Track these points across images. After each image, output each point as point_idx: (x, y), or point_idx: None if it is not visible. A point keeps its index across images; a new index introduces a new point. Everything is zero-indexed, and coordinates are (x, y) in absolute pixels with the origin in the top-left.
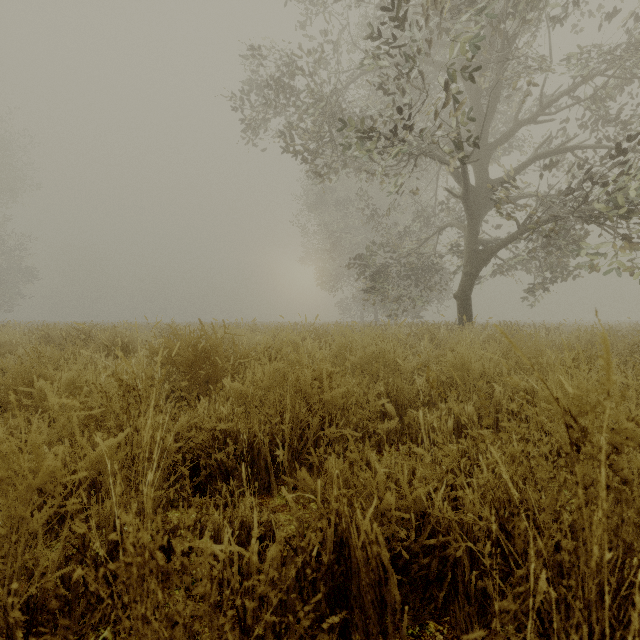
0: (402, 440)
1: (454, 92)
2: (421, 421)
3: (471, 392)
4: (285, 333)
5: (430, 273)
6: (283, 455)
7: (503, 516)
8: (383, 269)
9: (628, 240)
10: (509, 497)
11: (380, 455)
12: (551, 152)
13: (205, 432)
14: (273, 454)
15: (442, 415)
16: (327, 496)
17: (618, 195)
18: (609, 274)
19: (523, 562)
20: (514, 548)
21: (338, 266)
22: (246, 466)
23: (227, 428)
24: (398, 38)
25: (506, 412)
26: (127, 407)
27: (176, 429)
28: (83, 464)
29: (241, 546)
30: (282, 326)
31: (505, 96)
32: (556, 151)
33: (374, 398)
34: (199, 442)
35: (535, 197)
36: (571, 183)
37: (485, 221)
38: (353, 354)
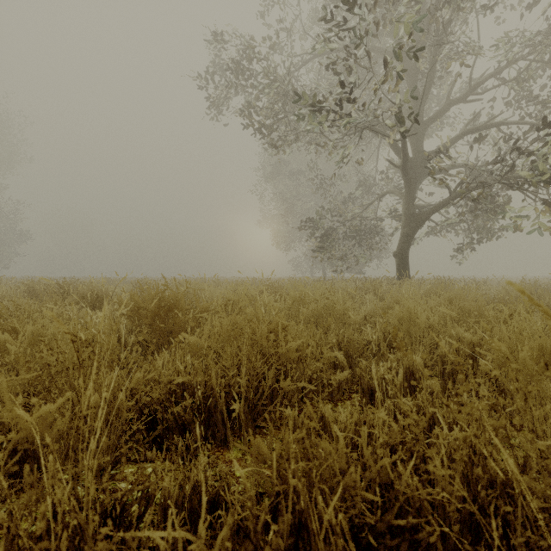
0: (353, 388)
1: (396, 71)
2: (374, 374)
3: (417, 343)
4: (243, 287)
5: (371, 234)
6: (240, 406)
7: (476, 489)
8: (330, 231)
9: (549, 204)
10: (491, 477)
11: (333, 404)
12: (479, 127)
13: (163, 385)
14: (230, 406)
15: (393, 366)
16: (284, 471)
17: (541, 164)
18: (525, 236)
19: (503, 546)
20: (490, 527)
21: (291, 229)
22: (203, 418)
23: (185, 381)
24: (345, 23)
25: (453, 363)
26: (82, 363)
27: (131, 385)
28: (14, 434)
29: (193, 512)
30: (242, 281)
31: (438, 78)
32: (483, 126)
33: (328, 351)
34: (156, 396)
35: (464, 168)
36: (499, 153)
37: (420, 189)
38: (306, 307)
